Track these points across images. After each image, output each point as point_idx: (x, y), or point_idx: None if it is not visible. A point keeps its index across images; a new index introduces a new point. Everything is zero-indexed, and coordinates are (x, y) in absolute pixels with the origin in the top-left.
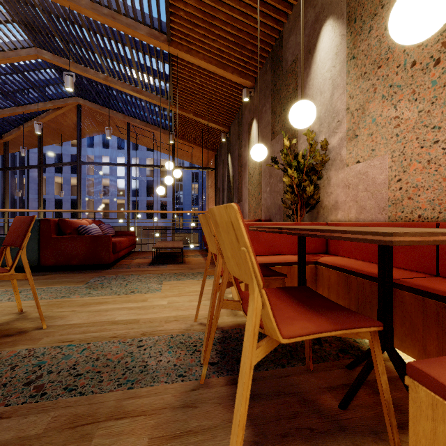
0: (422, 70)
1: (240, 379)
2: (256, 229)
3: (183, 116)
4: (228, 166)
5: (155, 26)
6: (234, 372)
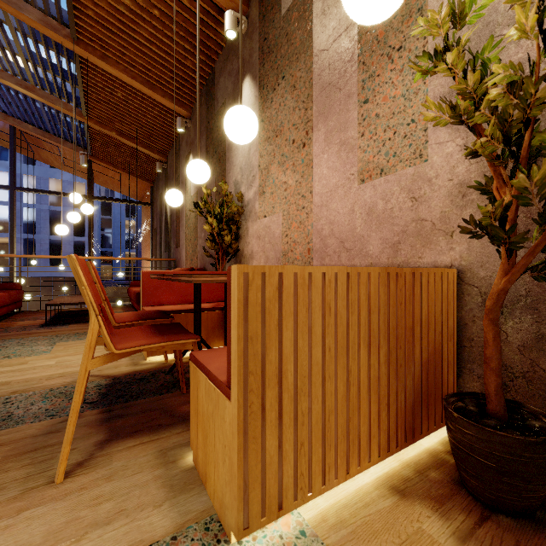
0: (297, 148)
1: (78, 380)
2: (154, 277)
3: (103, 133)
4: (166, 204)
5: (53, 14)
6: (111, 405)
